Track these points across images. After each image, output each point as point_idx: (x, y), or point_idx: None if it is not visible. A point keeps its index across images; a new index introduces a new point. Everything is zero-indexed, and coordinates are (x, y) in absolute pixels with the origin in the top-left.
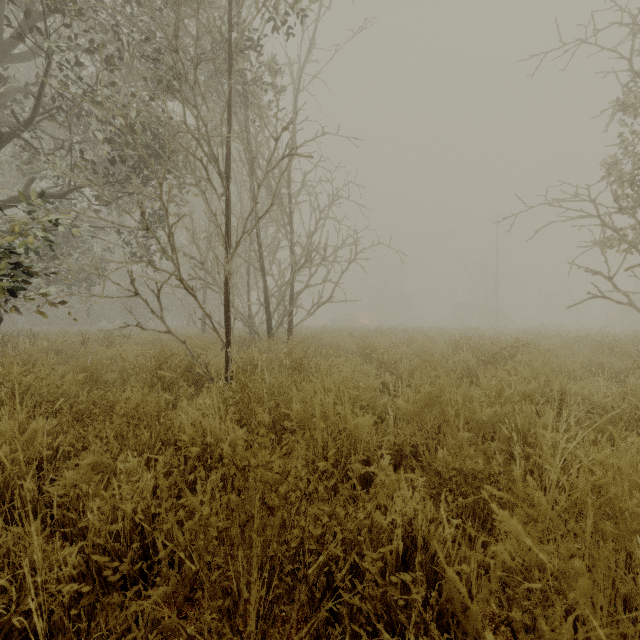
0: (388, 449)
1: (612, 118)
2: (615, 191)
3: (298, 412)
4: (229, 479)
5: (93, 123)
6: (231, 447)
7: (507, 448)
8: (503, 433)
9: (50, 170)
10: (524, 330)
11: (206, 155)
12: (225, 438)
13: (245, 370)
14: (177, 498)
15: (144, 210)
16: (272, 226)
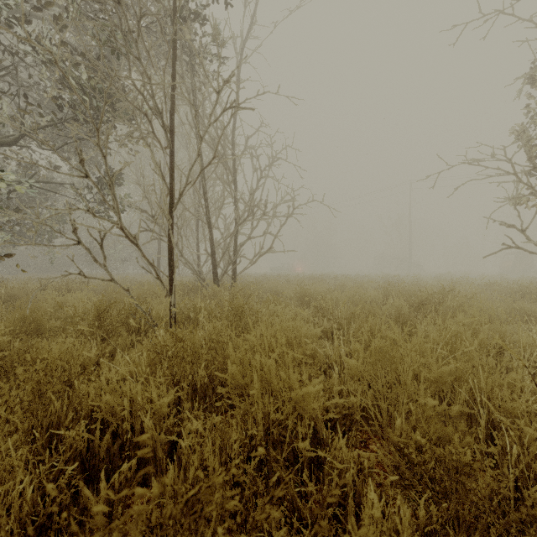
0: (336, 412)
1: (519, 90)
2: (529, 151)
3: (234, 375)
4: (151, 457)
5: (44, 80)
6: (155, 417)
7: (468, 411)
8: (463, 394)
9: (13, 131)
10: (436, 277)
11: (150, 107)
12: (148, 407)
13: (189, 316)
14: (89, 481)
15: (83, 157)
16: (219, 185)
